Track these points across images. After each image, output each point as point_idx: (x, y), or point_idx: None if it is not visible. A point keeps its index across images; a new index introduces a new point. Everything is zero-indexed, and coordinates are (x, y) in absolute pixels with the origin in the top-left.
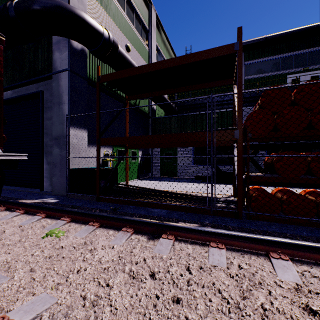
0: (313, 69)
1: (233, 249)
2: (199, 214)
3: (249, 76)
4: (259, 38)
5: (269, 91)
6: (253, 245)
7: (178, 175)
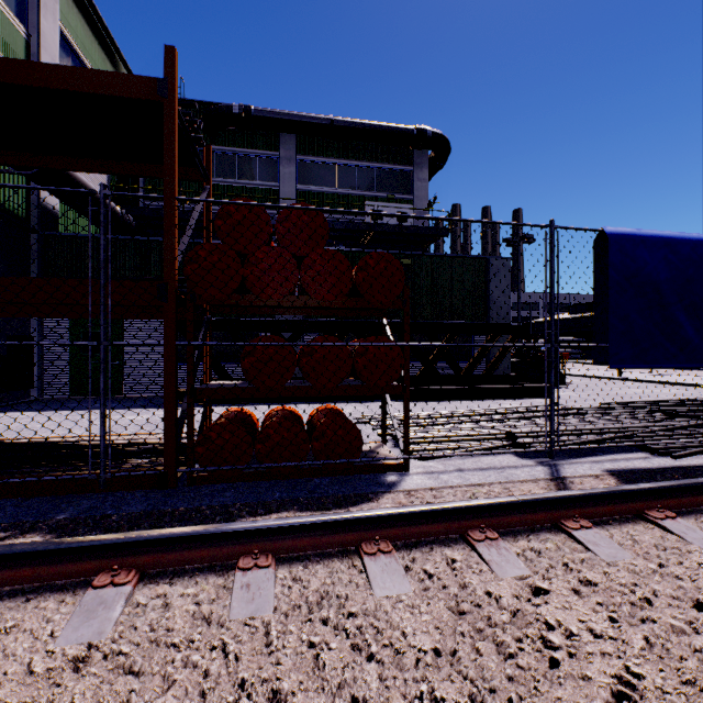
0: (401, 201)
1: (10, 593)
2: (64, 497)
3: (306, 186)
4: (320, 117)
5: (232, 207)
6: (70, 567)
7: (125, 390)
